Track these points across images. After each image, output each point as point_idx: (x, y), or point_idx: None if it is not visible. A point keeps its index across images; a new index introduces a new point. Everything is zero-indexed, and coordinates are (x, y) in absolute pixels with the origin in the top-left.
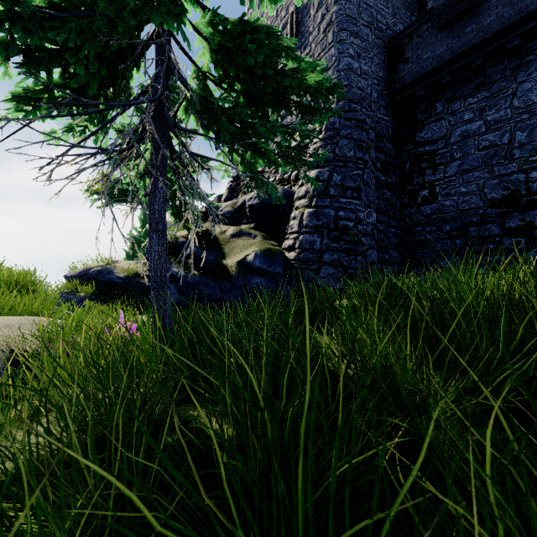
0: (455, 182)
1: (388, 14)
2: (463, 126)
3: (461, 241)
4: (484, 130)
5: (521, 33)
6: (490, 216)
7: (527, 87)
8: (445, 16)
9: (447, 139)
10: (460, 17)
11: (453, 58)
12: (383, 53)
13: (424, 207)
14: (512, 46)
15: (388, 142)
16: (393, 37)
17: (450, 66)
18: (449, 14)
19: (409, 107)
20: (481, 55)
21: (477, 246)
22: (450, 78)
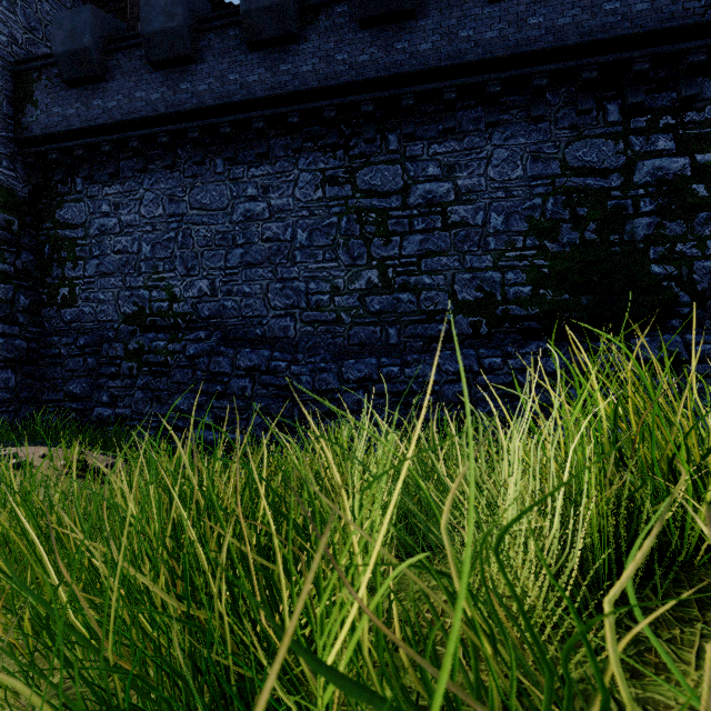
0: (94, 285)
1: (16, 23)
2: (101, 218)
3: (94, 360)
4: (119, 231)
5: (138, 135)
6: (124, 333)
7: (151, 197)
8: (67, 70)
9: (87, 229)
10: (86, 82)
11: (82, 129)
12: (0, 74)
13: (64, 310)
14: (133, 146)
15: (7, 209)
16: (21, 60)
17: (82, 138)
18: (71, 71)
19: (48, 169)
20: (109, 141)
21: (104, 368)
22: (84, 153)
